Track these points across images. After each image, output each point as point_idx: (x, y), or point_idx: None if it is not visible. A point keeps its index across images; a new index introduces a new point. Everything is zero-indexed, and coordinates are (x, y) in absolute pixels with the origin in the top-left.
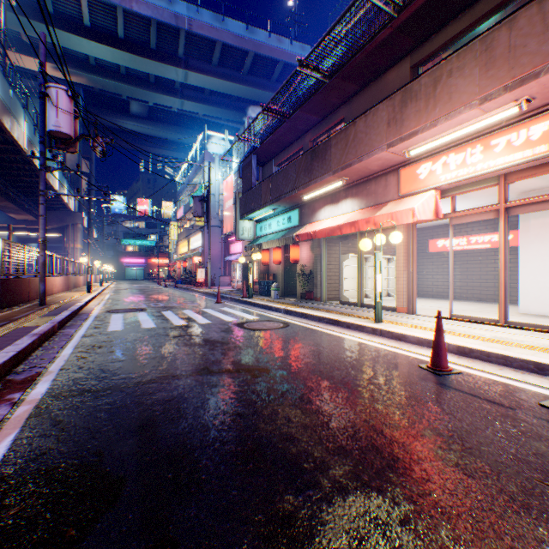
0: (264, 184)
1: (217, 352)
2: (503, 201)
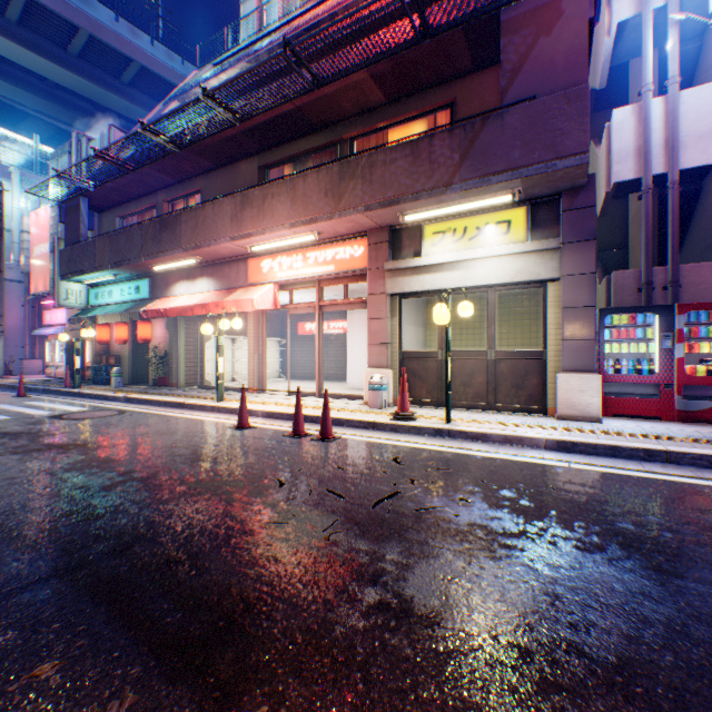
0: (101, 241)
1: (23, 440)
2: (319, 300)
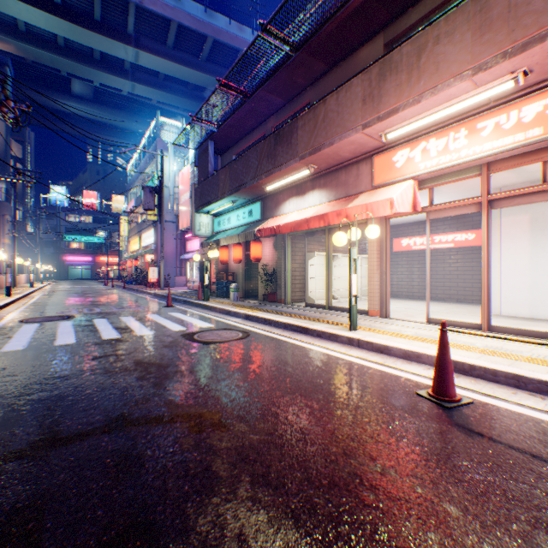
0: (222, 172)
1: (148, 382)
2: (486, 193)
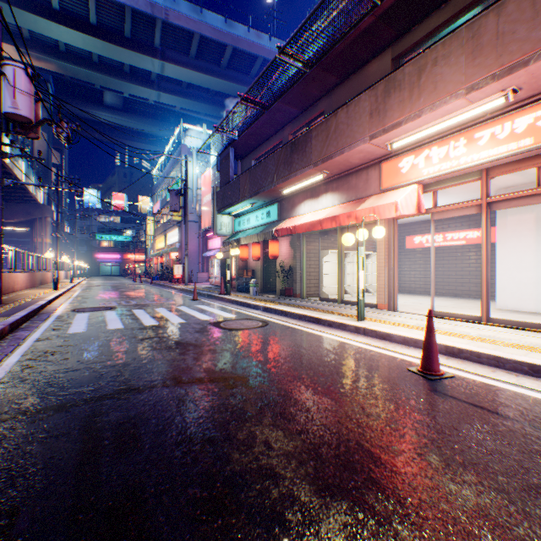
0: (243, 177)
1: (188, 356)
2: (485, 196)
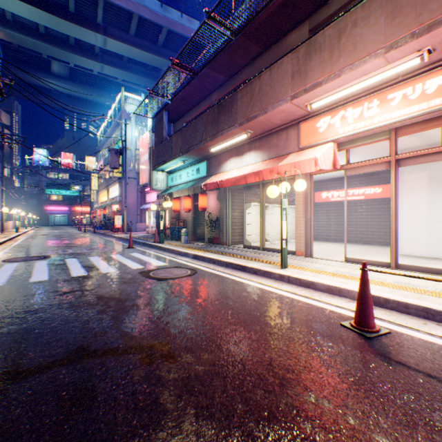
0: (175, 137)
1: (107, 315)
2: (394, 153)
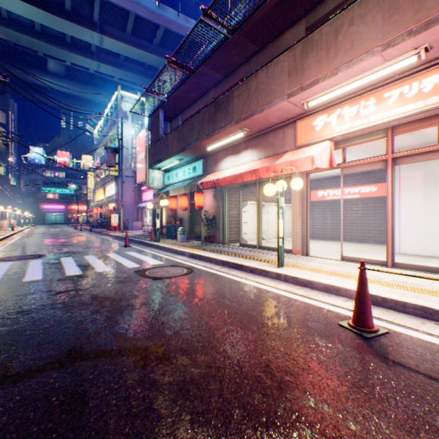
0: (171, 135)
1: (101, 316)
2: (390, 152)
